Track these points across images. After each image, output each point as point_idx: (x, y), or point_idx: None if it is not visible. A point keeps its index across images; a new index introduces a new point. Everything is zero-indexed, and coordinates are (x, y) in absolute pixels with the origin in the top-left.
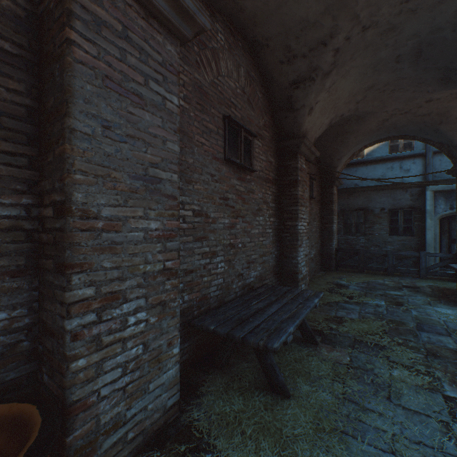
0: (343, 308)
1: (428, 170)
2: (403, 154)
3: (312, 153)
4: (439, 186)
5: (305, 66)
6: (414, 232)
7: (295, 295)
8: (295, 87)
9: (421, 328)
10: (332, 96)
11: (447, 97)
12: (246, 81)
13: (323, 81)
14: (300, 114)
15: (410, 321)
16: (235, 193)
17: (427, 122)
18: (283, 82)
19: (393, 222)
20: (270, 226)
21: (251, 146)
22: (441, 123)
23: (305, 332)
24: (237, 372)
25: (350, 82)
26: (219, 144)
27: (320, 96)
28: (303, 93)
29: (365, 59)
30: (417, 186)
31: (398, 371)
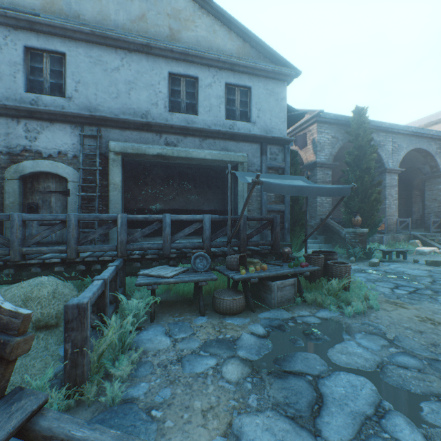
0: None
1: None
2: None
3: None
4: None
5: None
6: None
7: None
8: None
9: None
10: None
11: None
12: None
13: None
14: None
15: None
16: None
17: None
18: None
19: None
20: None
21: None
22: None
23: None
24: None
25: None
26: None
27: None
28: None
29: None
30: None
31: None
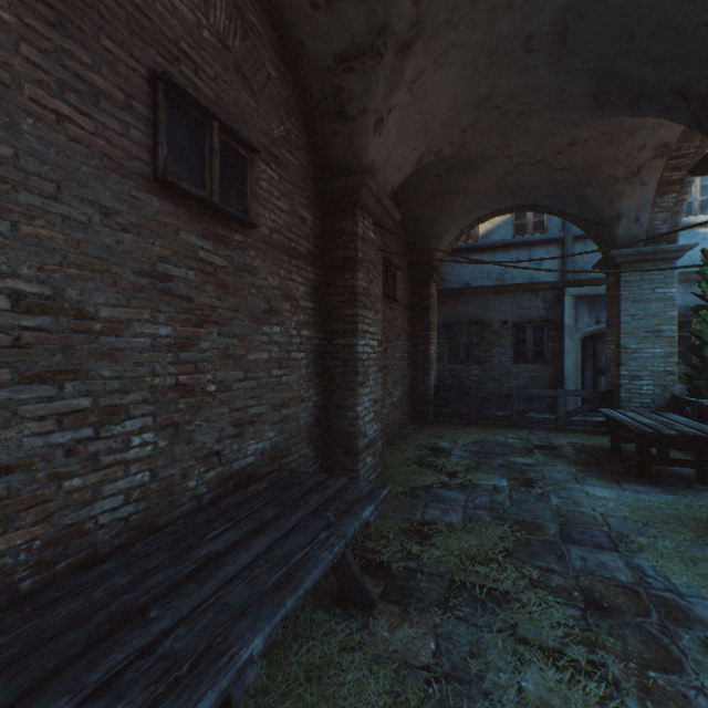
0: (437, 499)
1: (567, 264)
2: (532, 238)
3: (387, 211)
4: (582, 288)
5: (362, 19)
6: (548, 358)
7: (328, 498)
8: (346, 68)
9: (569, 537)
10: (419, 105)
11: (598, 139)
12: (233, 25)
13: (398, 62)
14: (359, 128)
15: (549, 521)
16: (197, 267)
17: (568, 182)
18: (324, 55)
19: (519, 343)
20: (303, 347)
21: (247, 171)
22: (588, 186)
23: (348, 581)
24: None
25: (450, 80)
26: (136, 138)
27: (397, 96)
28: (362, 82)
29: (474, 31)
30: (552, 287)
31: (534, 673)
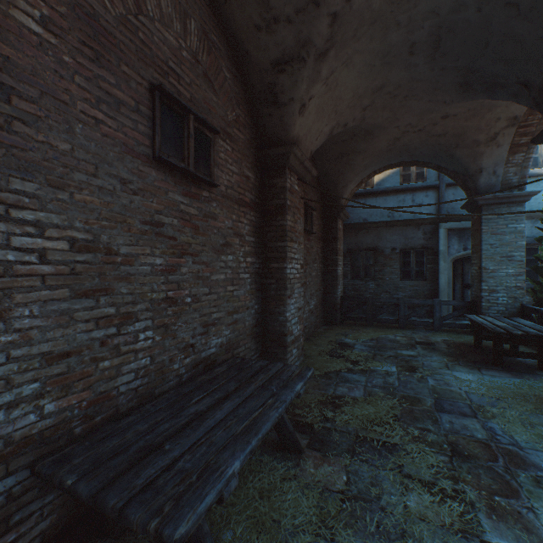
0: (345, 380)
1: (442, 204)
2: (415, 185)
3: (307, 170)
4: (453, 223)
5: (291, 37)
6: (427, 276)
7: (270, 377)
8: (279, 70)
9: (441, 407)
10: (331, 93)
11: (464, 114)
12: (202, 45)
13: (317, 65)
14: (288, 112)
15: (427, 396)
16: (179, 216)
17: (442, 145)
18: (263, 61)
19: (405, 264)
20: (247, 269)
21: (211, 147)
22: (457, 147)
23: (285, 434)
24: (147, 541)
25: (354, 75)
26: (141, 130)
27: (315, 88)
28: (290, 80)
29: (372, 42)
30: (430, 222)
31: (415, 497)
